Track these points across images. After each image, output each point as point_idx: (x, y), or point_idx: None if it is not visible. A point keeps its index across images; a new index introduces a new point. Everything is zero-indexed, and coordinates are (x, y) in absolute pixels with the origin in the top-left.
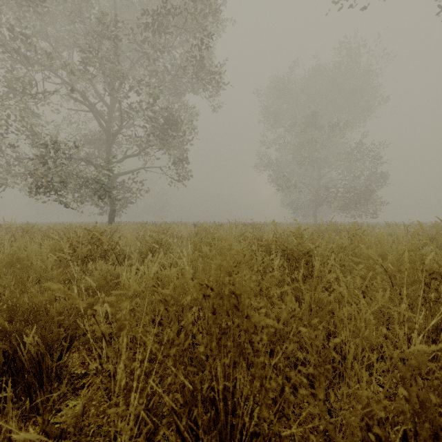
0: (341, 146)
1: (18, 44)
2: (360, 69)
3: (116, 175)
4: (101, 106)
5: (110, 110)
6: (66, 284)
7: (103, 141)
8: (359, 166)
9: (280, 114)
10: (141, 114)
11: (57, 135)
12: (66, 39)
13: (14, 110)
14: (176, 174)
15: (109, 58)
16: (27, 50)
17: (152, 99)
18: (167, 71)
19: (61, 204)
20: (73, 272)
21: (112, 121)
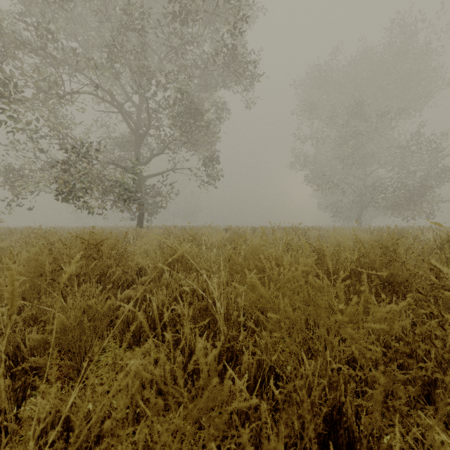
0: (390, 139)
1: (50, 48)
2: (416, 48)
3: (144, 178)
4: (130, 107)
5: (139, 110)
6: (29, 326)
7: (132, 143)
8: (415, 162)
9: (319, 107)
10: (169, 111)
11: (88, 138)
12: (95, 39)
13: (42, 111)
14: (206, 175)
15: (136, 53)
16: (54, 48)
17: (180, 92)
18: (196, 64)
19: (88, 208)
20: (45, 304)
21: (141, 121)
